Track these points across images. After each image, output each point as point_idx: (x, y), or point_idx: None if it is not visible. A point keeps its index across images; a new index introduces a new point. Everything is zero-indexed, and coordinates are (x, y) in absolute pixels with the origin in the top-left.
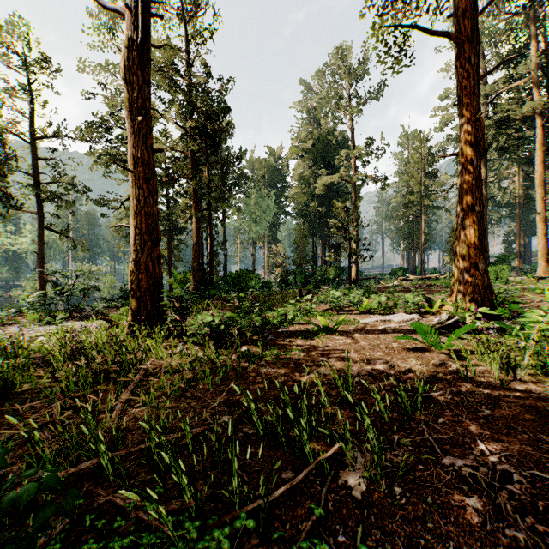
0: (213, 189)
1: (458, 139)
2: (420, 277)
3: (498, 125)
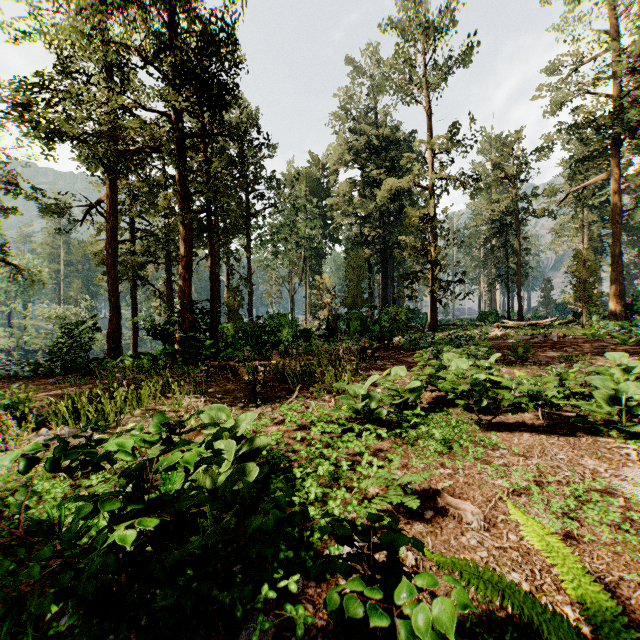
0: (211, 172)
1: (578, 128)
2: (524, 323)
3: None
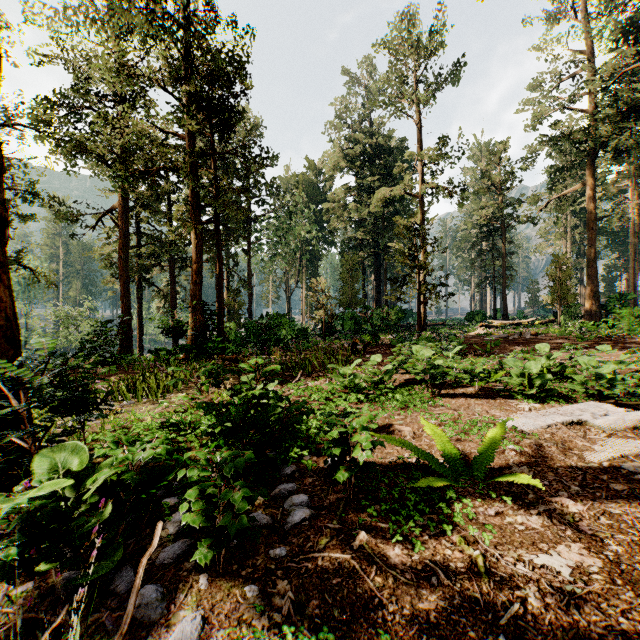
0: (220, 189)
1: (557, 140)
2: (507, 323)
3: (617, 118)
